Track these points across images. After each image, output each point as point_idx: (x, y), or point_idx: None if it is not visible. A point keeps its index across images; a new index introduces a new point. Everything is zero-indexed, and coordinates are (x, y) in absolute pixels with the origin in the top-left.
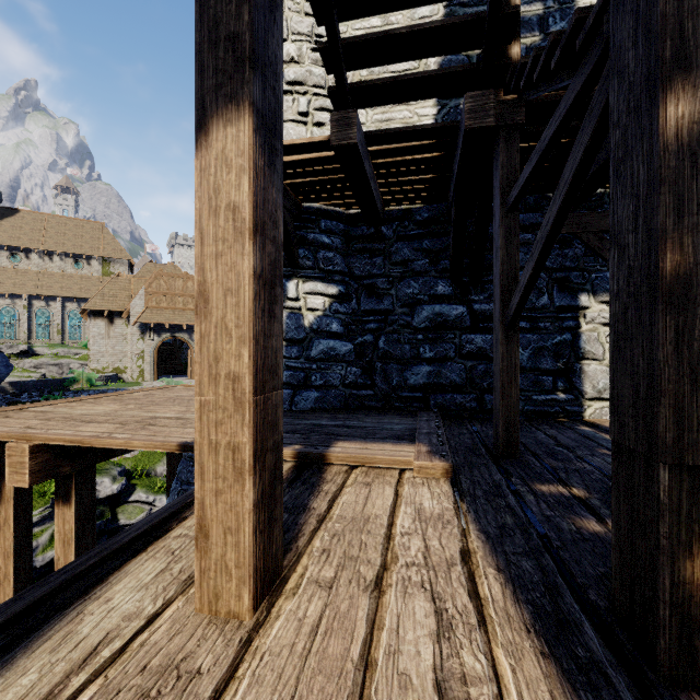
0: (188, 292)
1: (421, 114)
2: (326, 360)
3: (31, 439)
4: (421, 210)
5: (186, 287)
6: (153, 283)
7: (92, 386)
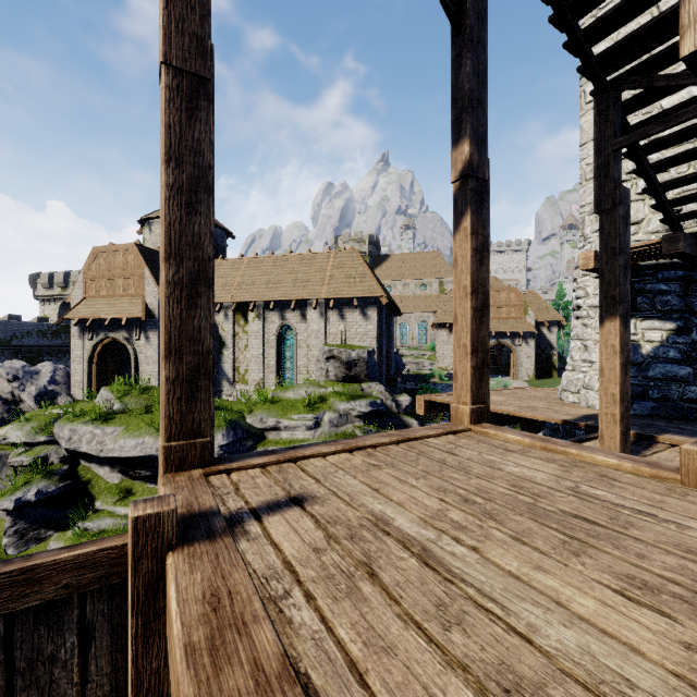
0: (510, 302)
1: None
2: (663, 379)
3: None
4: None
5: (509, 298)
6: None
7: (442, 380)
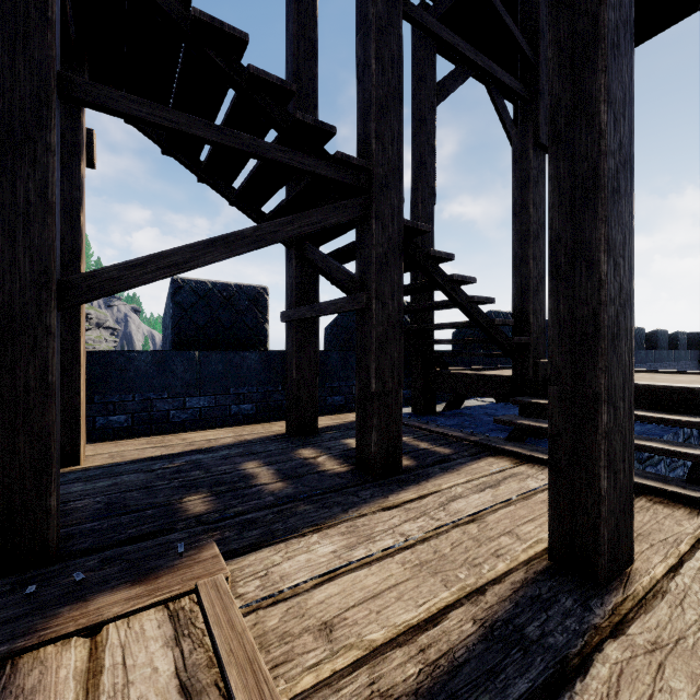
0: None
1: None
2: None
3: None
4: None
5: None
6: None
7: None
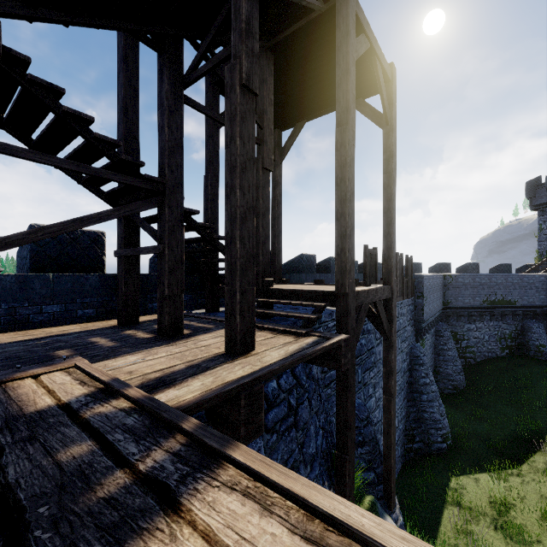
0: None
1: None
2: None
3: None
4: None
5: None
6: None
7: None
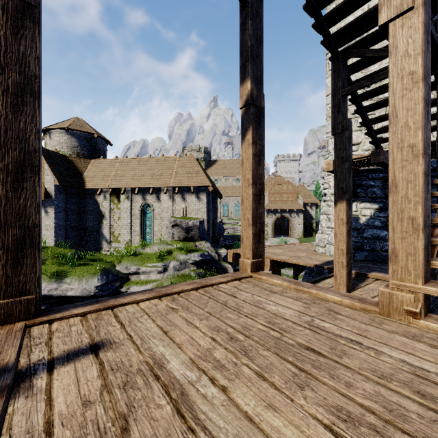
0: (289, 191)
1: (433, 111)
2: (371, 238)
3: (269, 258)
4: (432, 163)
5: (288, 188)
6: (272, 188)
7: None
